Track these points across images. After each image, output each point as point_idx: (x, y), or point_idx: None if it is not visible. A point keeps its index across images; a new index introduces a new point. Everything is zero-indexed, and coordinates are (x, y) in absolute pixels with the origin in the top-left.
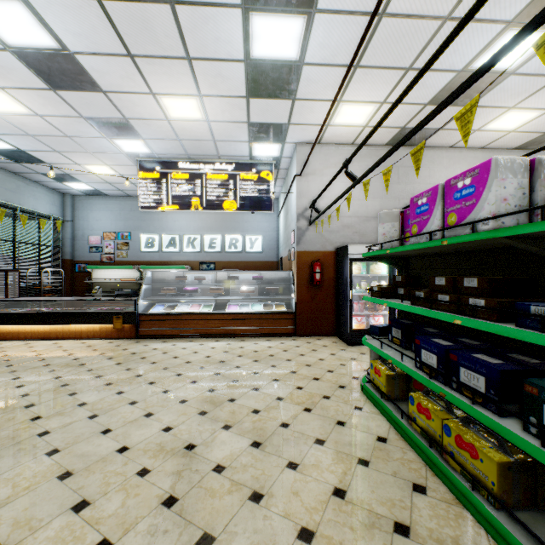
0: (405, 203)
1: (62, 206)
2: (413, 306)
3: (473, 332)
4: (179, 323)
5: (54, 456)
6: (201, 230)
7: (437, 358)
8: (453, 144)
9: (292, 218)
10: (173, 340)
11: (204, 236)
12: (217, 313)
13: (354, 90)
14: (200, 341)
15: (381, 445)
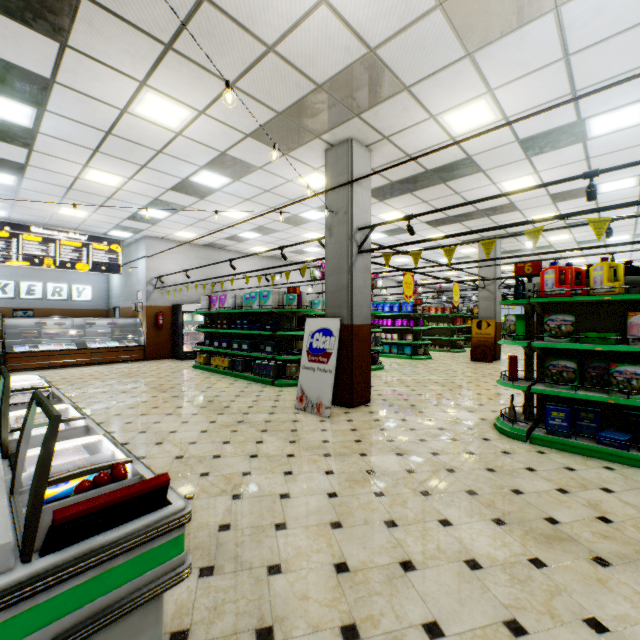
0: (214, 280)
1: None
2: (212, 329)
3: (229, 337)
4: (48, 358)
5: (82, 388)
6: (15, 276)
7: (218, 343)
8: (238, 251)
9: (139, 282)
10: (45, 370)
11: (20, 282)
12: (84, 349)
13: (188, 229)
14: (74, 368)
15: (203, 373)
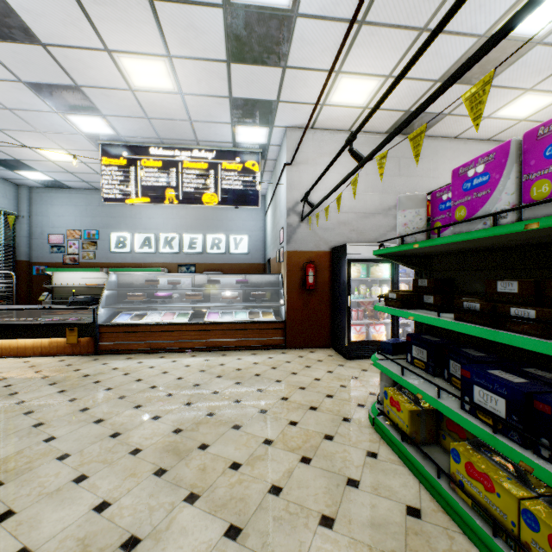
0: None
1: (16, 199)
2: (461, 324)
3: (541, 358)
4: (148, 335)
5: None
6: (180, 228)
7: (506, 403)
8: (458, 134)
9: (281, 214)
10: (140, 356)
11: (183, 235)
12: (194, 323)
13: (357, 57)
14: (173, 357)
15: (415, 524)
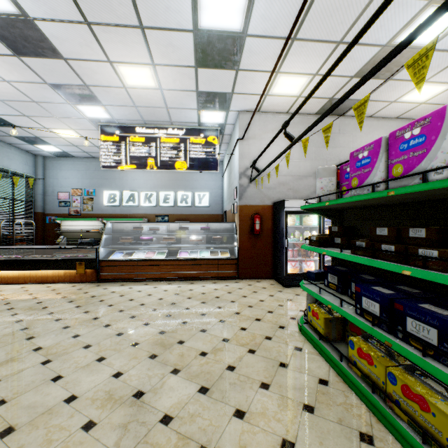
0: (332, 164)
1: (34, 166)
2: (354, 256)
3: (409, 280)
4: (135, 268)
5: None
6: (156, 187)
7: (380, 306)
8: (372, 114)
9: (235, 176)
10: (130, 283)
11: (159, 192)
12: (169, 259)
13: (291, 62)
14: (154, 284)
15: (323, 389)
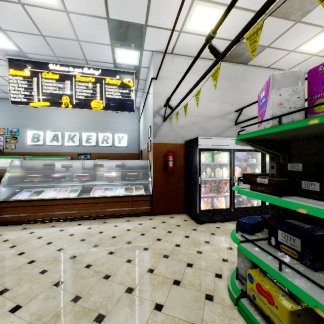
0: (237, 107)
1: None
2: None
3: None
4: (43, 208)
5: None
6: (79, 129)
7: None
8: (270, 64)
9: (149, 116)
10: (35, 225)
11: (82, 133)
12: (81, 198)
13: None
14: (62, 226)
15: None
